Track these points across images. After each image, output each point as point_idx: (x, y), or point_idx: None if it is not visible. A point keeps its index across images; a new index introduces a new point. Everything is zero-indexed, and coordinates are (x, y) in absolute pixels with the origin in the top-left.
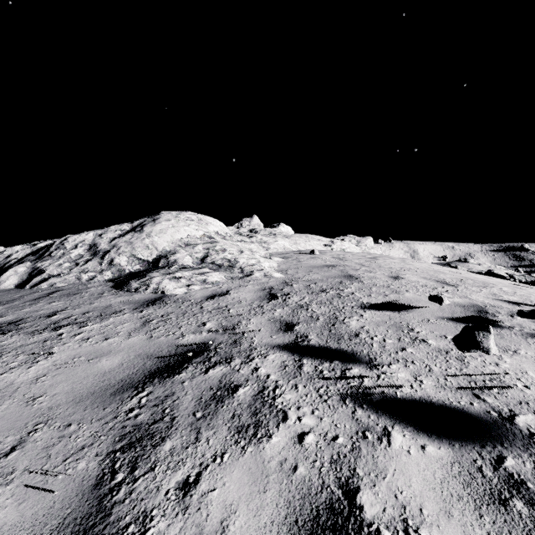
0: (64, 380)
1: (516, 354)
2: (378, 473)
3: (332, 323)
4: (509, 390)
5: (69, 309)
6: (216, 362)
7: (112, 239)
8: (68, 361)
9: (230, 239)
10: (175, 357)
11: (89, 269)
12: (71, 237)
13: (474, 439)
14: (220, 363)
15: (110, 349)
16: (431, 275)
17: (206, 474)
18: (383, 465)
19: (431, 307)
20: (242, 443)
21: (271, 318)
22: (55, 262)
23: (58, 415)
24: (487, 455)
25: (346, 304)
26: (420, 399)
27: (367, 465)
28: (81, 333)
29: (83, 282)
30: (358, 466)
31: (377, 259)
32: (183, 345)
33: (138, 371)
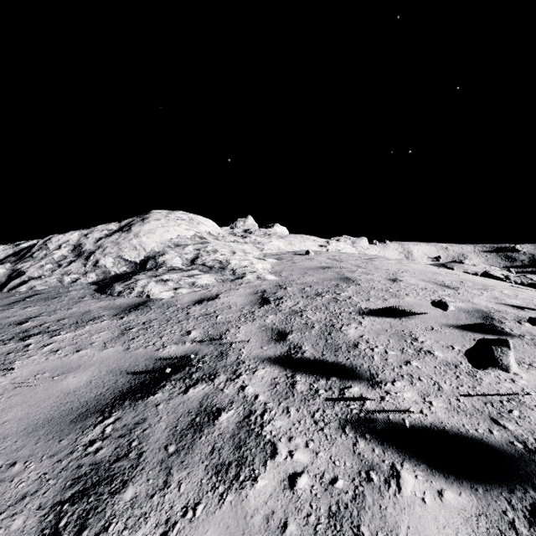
0: (20, 403)
1: (532, 368)
2: (387, 532)
3: (328, 332)
4: (531, 414)
5: (44, 315)
6: (197, 379)
7: (98, 239)
8: (29, 378)
9: (222, 239)
10: (152, 373)
11: (72, 271)
12: (55, 237)
13: (499, 480)
14: (202, 380)
15: (80, 363)
16: (430, 277)
17: (172, 535)
18: (393, 519)
19: (434, 312)
20: (220, 489)
21: (262, 326)
22: (36, 264)
23: (3, 451)
24: (518, 503)
25: (343, 310)
26: (431, 427)
27: (373, 520)
28: (51, 344)
29: (65, 285)
30: (362, 521)
31: (373, 260)
32: (163, 358)
33: (107, 391)
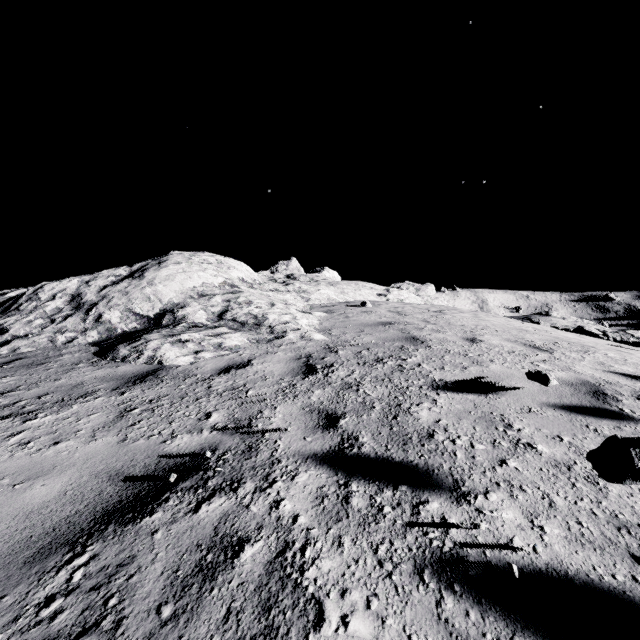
0: None
1: None
2: None
3: (393, 415)
4: None
5: (21, 389)
6: (214, 488)
7: (102, 288)
8: None
9: (259, 288)
10: (152, 478)
11: (68, 328)
12: (48, 285)
13: None
14: (221, 490)
15: (56, 462)
16: (515, 335)
17: None
18: None
19: (529, 386)
20: None
21: (305, 406)
22: (23, 319)
23: None
24: None
25: (411, 382)
26: (547, 571)
27: None
28: (21, 433)
29: (57, 346)
30: None
31: (444, 313)
32: (169, 455)
33: (86, 508)
